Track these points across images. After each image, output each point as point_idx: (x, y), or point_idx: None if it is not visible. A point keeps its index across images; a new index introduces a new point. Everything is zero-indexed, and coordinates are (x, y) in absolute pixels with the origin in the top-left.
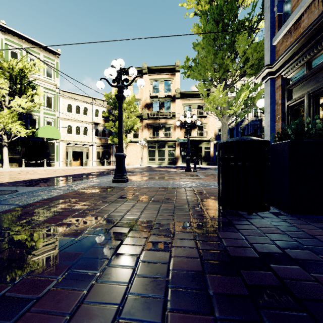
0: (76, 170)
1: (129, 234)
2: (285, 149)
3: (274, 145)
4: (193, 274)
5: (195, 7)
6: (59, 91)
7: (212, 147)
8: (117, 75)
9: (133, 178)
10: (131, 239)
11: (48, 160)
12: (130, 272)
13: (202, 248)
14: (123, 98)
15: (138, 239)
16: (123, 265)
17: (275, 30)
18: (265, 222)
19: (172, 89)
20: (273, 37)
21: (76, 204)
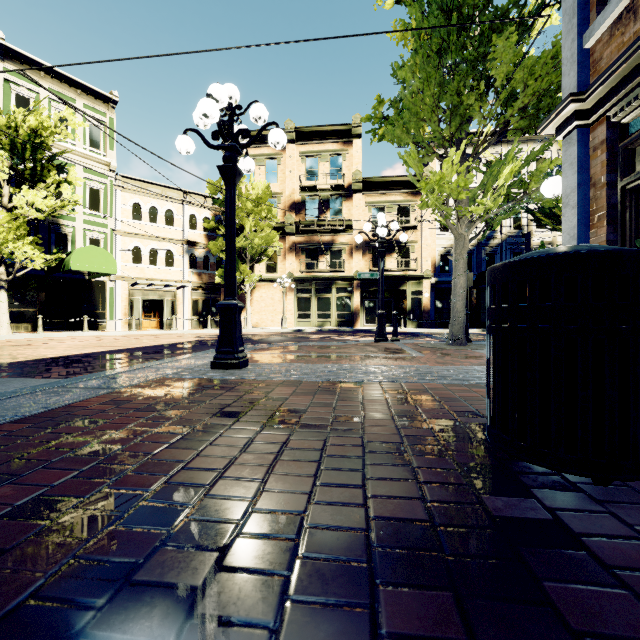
0: (149, 338)
1: (209, 589)
2: None
3: None
4: None
5: None
6: (116, 176)
7: (427, 290)
8: (222, 120)
9: (261, 358)
10: (212, 627)
11: (92, 318)
12: None
13: None
14: (237, 174)
15: (238, 631)
16: None
17: (591, 14)
18: None
19: (345, 173)
20: (586, 30)
21: (96, 434)
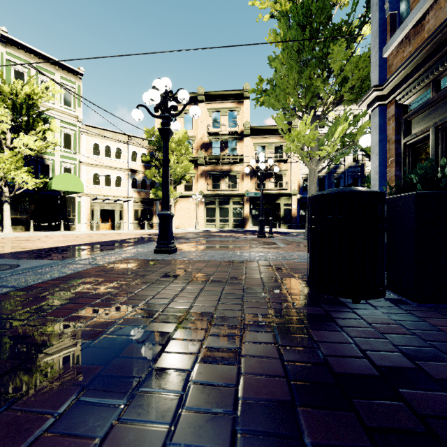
0: (106, 235)
1: (175, 334)
2: (410, 205)
3: (391, 199)
4: (276, 406)
5: (271, 7)
6: (82, 125)
7: (294, 203)
8: (161, 100)
9: (184, 248)
10: (179, 343)
11: (66, 222)
12: (174, 401)
13: (288, 358)
14: (170, 133)
15: (189, 343)
16: (164, 389)
17: (387, 36)
18: (380, 314)
19: (239, 123)
20: (384, 46)
21: (100, 285)
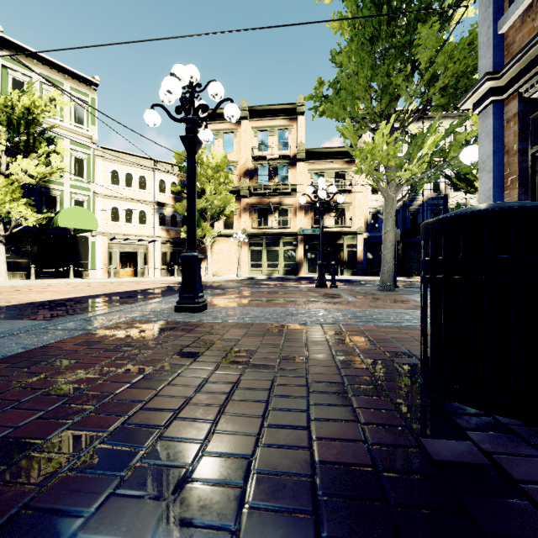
0: (124, 284)
1: None
2: None
3: None
4: None
5: None
6: (97, 148)
7: (360, 244)
8: (184, 96)
9: (219, 302)
10: None
11: (77, 267)
12: None
13: None
14: (198, 143)
15: None
16: None
17: (504, 3)
18: None
19: (291, 145)
20: (500, 18)
21: (66, 374)
